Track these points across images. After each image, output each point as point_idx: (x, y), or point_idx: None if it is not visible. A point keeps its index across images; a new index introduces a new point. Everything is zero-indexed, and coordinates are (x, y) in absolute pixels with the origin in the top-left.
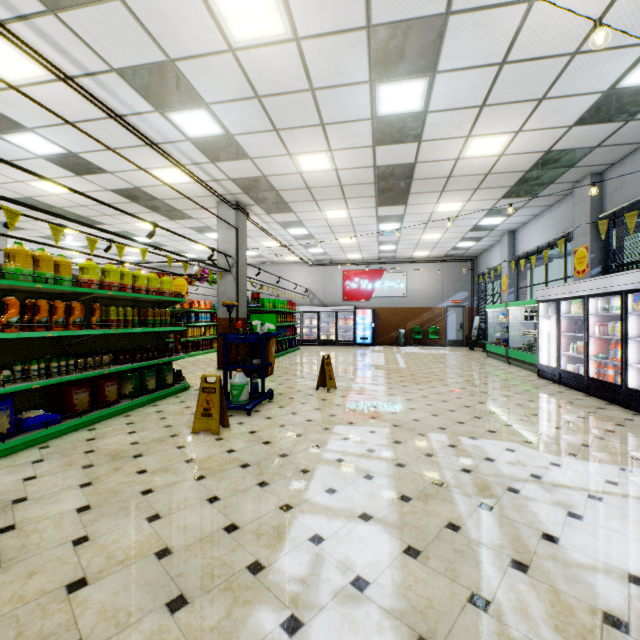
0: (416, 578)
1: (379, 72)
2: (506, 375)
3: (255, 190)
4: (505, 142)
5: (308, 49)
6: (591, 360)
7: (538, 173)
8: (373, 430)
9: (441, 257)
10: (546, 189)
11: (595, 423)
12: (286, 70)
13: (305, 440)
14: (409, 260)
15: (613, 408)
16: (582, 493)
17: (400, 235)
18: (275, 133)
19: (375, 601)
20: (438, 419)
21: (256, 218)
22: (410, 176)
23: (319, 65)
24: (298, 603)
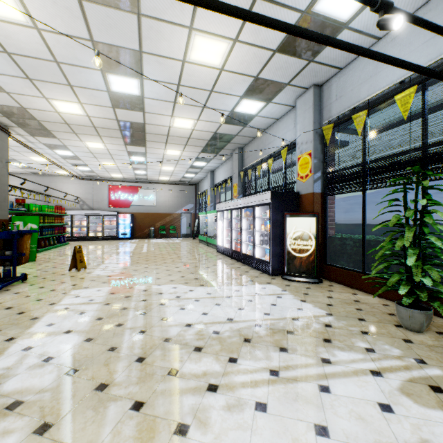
0: (84, 349)
1: (106, 67)
2: (202, 252)
3: (16, 116)
4: (193, 123)
5: (48, 37)
6: (233, 241)
7: (215, 142)
8: (100, 289)
9: (178, 181)
10: (221, 151)
11: (224, 271)
12: (31, 43)
13: (44, 302)
14: (157, 182)
15: (237, 263)
16: (193, 300)
17: (147, 165)
18: (29, 80)
19: (54, 363)
20: (146, 278)
21: (20, 137)
22: (144, 130)
23: (59, 49)
24: (1, 377)
